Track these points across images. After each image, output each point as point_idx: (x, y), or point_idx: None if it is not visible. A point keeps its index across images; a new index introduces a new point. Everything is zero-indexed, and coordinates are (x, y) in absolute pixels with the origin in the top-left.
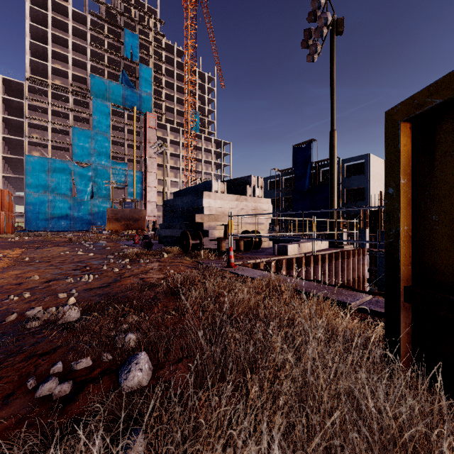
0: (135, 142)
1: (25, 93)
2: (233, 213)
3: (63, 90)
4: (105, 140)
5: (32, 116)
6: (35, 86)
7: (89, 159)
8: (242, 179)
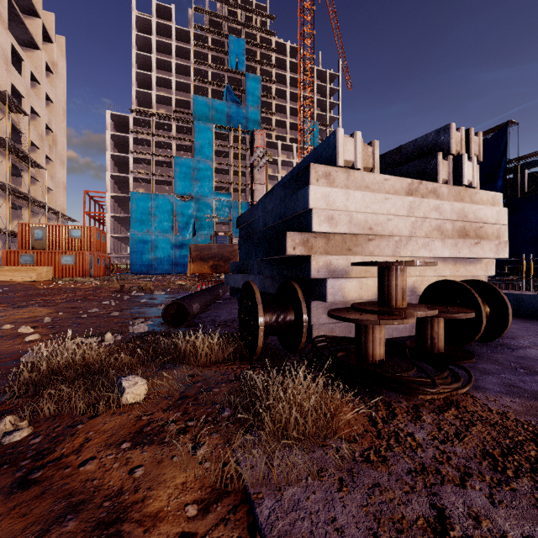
0: (240, 167)
1: (130, 127)
2: (400, 229)
3: (165, 117)
4: (207, 168)
5: (136, 150)
6: (140, 117)
7: (191, 191)
8: (417, 145)
